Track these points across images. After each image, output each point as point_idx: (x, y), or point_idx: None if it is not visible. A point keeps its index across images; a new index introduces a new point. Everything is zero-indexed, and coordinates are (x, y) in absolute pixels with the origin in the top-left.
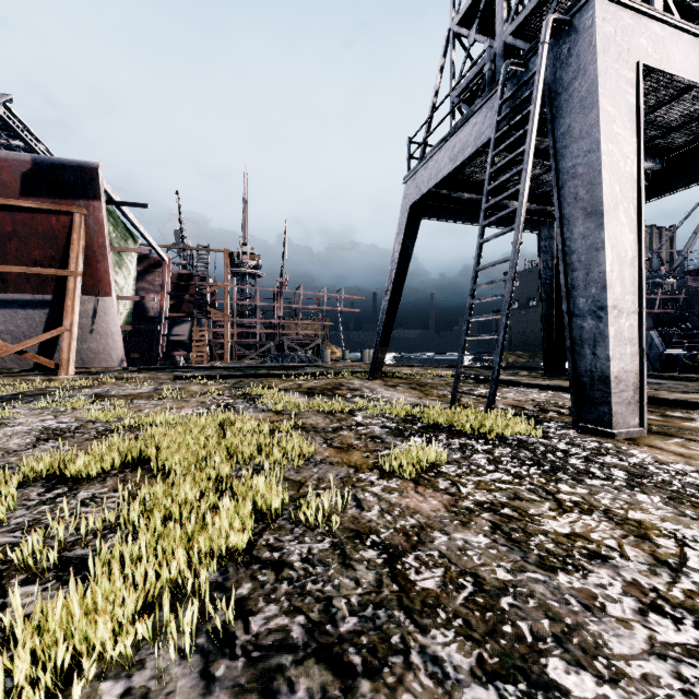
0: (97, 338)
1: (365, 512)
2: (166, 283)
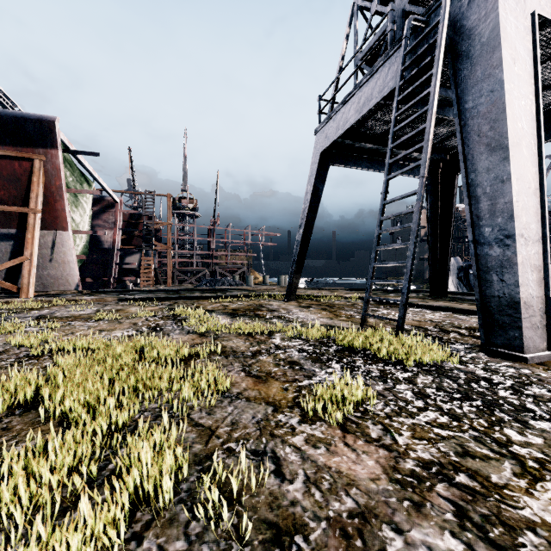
0: (56, 265)
1: (286, 485)
2: (118, 221)
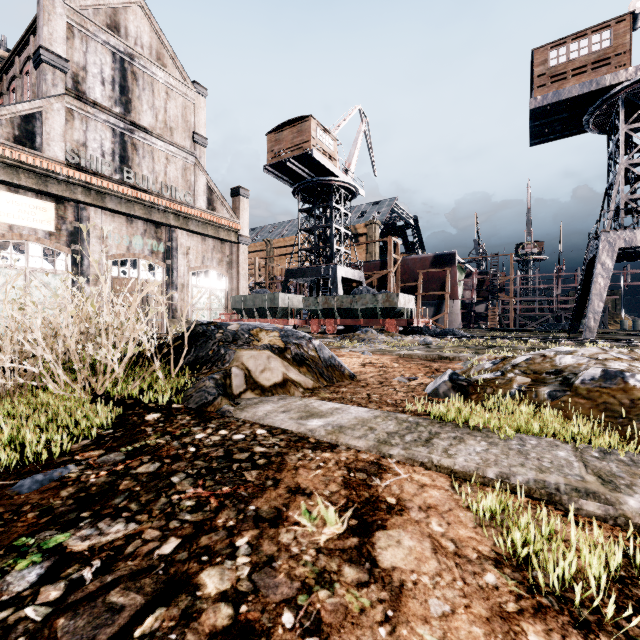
0: (452, 316)
1: None
2: (474, 284)
